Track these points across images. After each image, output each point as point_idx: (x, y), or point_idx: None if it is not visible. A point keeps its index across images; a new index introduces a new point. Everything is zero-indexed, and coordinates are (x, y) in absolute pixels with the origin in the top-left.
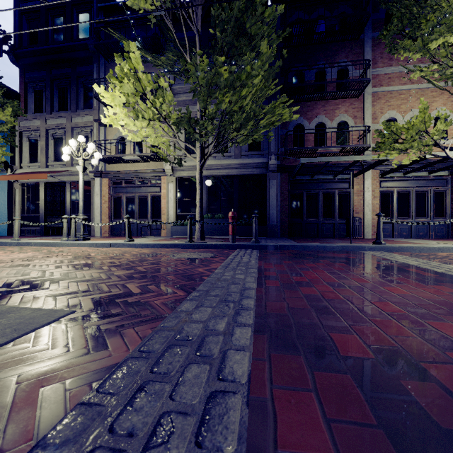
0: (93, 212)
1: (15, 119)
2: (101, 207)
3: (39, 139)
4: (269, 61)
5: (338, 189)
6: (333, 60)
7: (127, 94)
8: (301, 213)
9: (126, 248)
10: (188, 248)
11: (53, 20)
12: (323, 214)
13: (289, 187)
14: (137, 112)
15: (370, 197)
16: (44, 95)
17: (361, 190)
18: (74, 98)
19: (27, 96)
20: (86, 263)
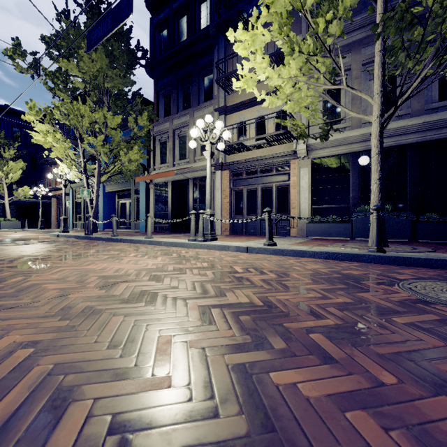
0: (214, 208)
1: (150, 124)
2: (221, 203)
3: (168, 140)
4: None
5: None
6: None
7: (279, 14)
8: None
9: (269, 255)
10: (383, 264)
11: (178, 23)
12: None
13: None
14: (292, 43)
15: None
16: (171, 98)
17: None
18: (196, 93)
19: (159, 103)
20: (252, 304)
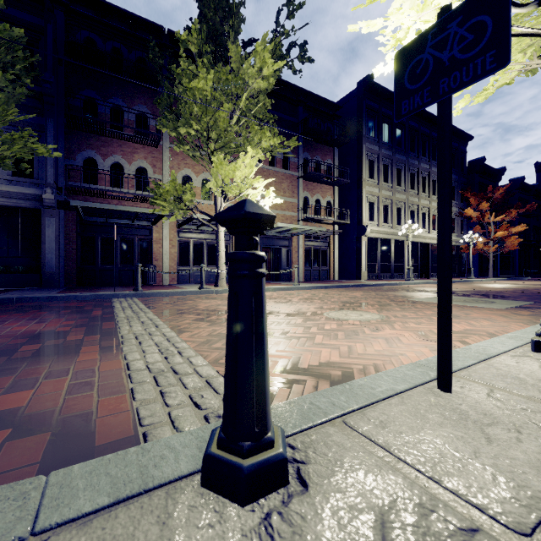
0: None
1: None
2: None
3: None
4: (2, 84)
5: (138, 235)
6: (131, 101)
7: None
8: (95, 259)
9: None
10: None
11: None
12: (122, 260)
13: (79, 229)
14: None
15: (168, 246)
16: None
17: (160, 239)
18: None
19: None
20: None
